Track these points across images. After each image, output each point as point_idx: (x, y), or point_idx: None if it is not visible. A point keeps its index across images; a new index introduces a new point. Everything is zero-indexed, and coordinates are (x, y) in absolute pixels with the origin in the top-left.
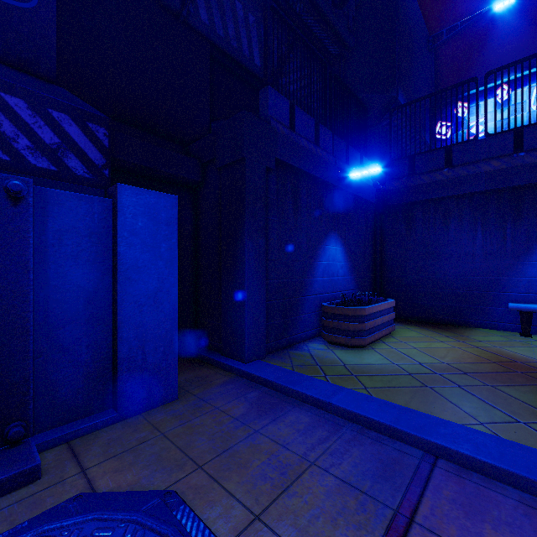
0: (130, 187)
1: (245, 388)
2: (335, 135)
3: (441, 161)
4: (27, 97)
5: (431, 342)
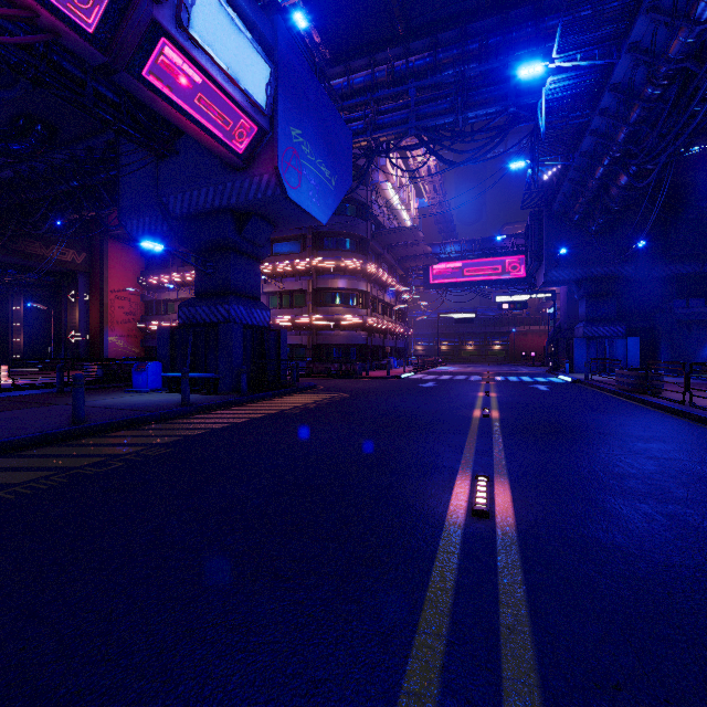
0: (629, 337)
1: None
2: None
3: None
4: (613, 326)
5: None
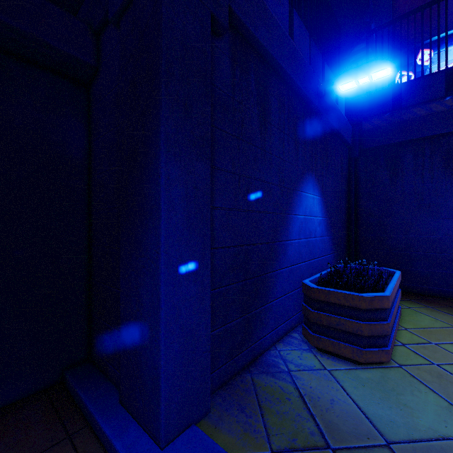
0: None
1: None
2: (311, 39)
3: (441, 88)
4: None
5: None
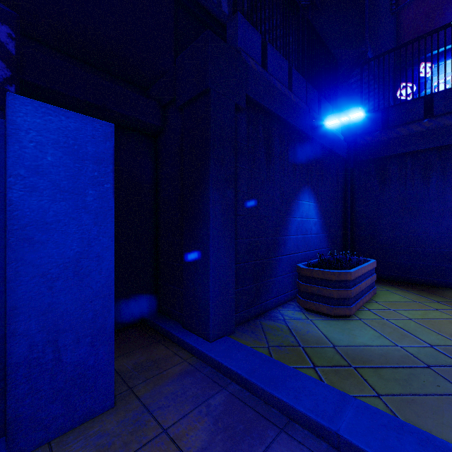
0: (31, 101)
1: (208, 384)
2: (308, 83)
3: (420, 112)
4: None
5: (425, 310)
